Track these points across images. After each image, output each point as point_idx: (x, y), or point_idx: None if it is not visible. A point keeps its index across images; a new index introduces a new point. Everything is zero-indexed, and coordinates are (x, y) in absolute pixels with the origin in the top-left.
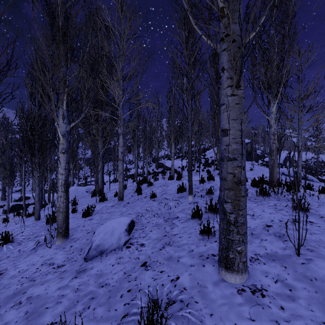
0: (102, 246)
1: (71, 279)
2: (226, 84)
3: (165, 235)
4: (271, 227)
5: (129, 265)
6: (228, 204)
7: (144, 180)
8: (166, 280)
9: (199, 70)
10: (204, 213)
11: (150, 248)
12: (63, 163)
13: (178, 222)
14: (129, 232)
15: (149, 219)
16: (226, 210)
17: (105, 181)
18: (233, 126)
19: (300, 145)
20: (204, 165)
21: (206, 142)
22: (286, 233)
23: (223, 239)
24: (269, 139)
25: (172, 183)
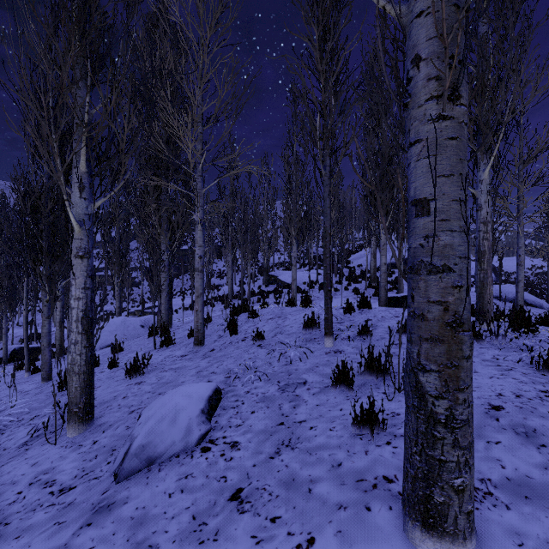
0: (152, 448)
1: (78, 529)
2: (426, 93)
3: (281, 422)
4: (503, 412)
5: (204, 497)
6: (430, 375)
7: (244, 306)
8: (285, 545)
9: (345, 100)
10: (357, 374)
11: (250, 452)
12: (80, 277)
13: (307, 393)
14: (209, 415)
15: (250, 385)
16: (426, 389)
17: (177, 306)
18: (442, 192)
19: (521, 244)
20: (348, 280)
21: (351, 240)
22: (539, 428)
23: (416, 457)
24: (477, 232)
25: (293, 313)
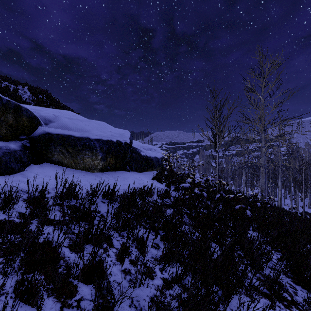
0: None
1: None
2: None
3: None
4: None
5: None
6: None
7: None
8: None
9: None
10: None
11: None
12: None
13: None
14: None
15: None
16: None
17: None
18: None
19: None
20: None
21: None
22: None
23: None
24: None
25: None
